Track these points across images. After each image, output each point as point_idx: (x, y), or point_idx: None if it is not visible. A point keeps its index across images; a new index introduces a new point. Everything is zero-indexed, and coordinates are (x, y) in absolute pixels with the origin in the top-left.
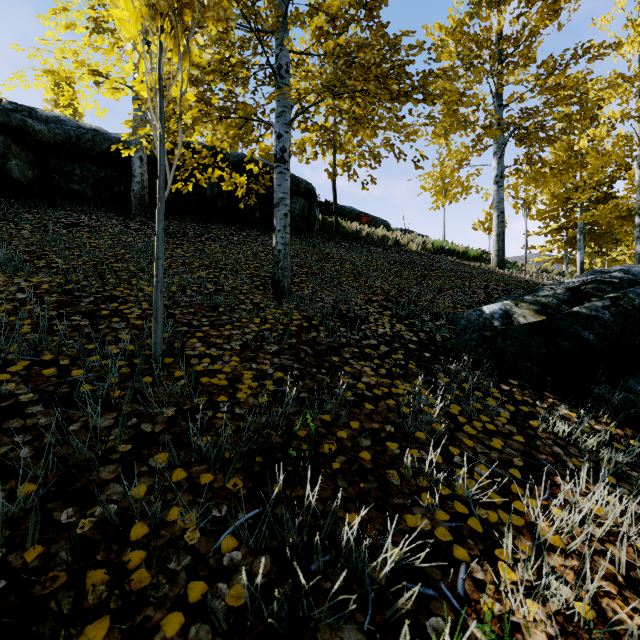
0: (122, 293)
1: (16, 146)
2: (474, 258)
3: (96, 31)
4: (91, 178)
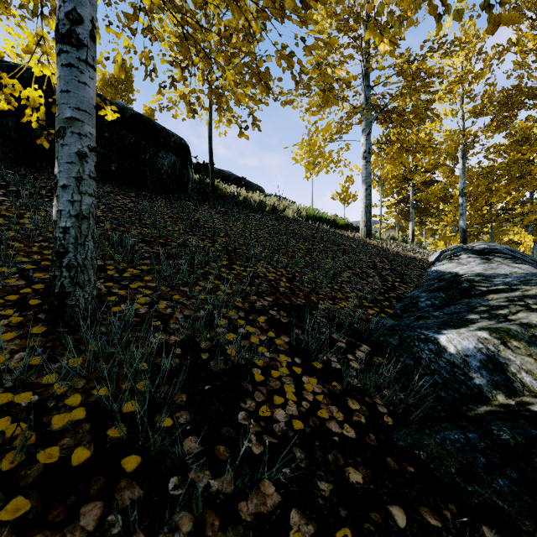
0: None
1: None
2: (342, 226)
3: None
4: None
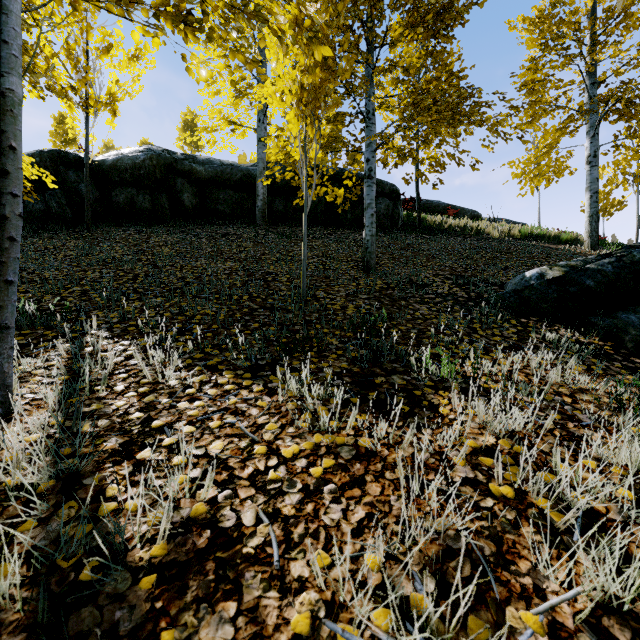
0: (273, 271)
1: (187, 184)
2: (568, 242)
3: (238, 97)
4: (229, 200)
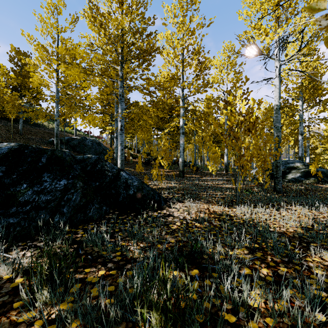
0: None
1: None
2: (73, 134)
3: None
4: None
